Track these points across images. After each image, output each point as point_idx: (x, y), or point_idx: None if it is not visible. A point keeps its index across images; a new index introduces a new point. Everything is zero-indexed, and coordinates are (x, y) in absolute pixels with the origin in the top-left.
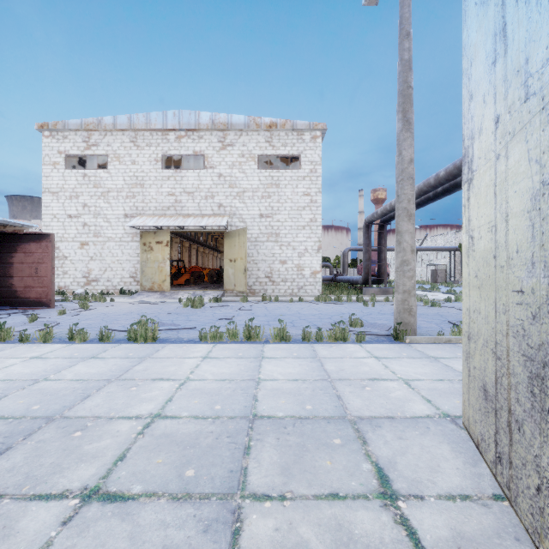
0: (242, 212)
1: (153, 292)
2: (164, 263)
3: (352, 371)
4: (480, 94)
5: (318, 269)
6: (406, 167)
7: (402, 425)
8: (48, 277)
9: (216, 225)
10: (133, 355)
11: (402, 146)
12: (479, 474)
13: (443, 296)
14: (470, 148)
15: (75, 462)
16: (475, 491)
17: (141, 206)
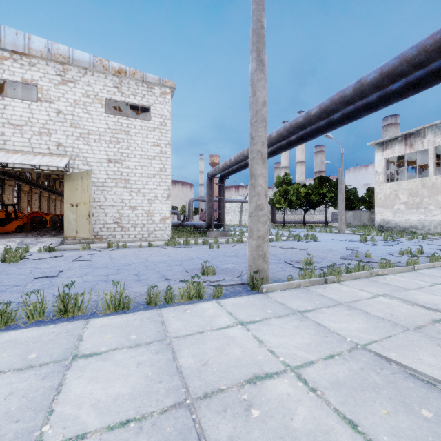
0: (86, 154)
1: None
2: None
3: (220, 362)
4: None
5: (168, 215)
6: (260, 109)
7: None
8: None
9: (52, 164)
10: None
11: (257, 86)
12: None
13: None
14: None
15: None
16: None
17: None
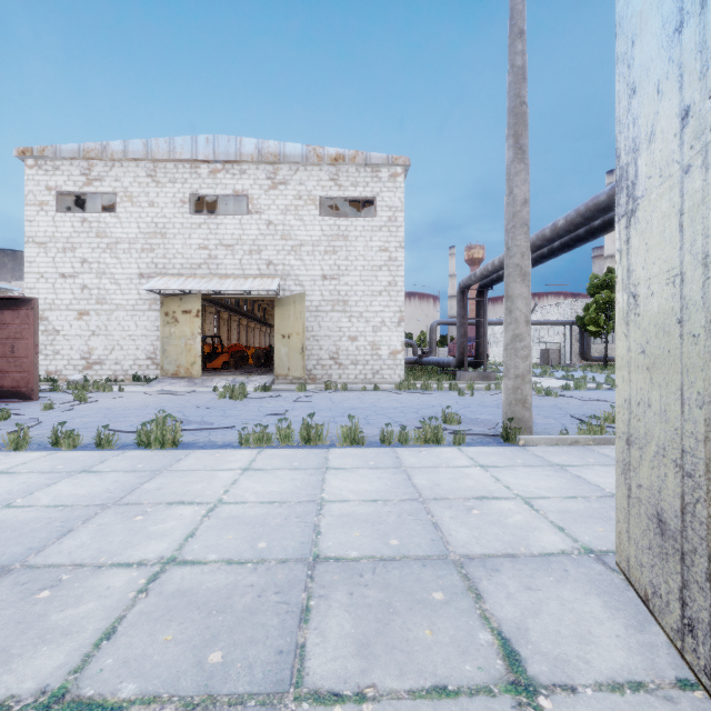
0: (298, 272)
1: (179, 378)
2: (193, 340)
3: (452, 486)
4: (651, 83)
5: (399, 348)
6: (518, 210)
7: (529, 566)
8: (29, 358)
9: (264, 289)
10: (143, 467)
11: (514, 182)
12: (651, 645)
13: (559, 382)
14: (631, 166)
15: (32, 644)
16: (650, 674)
17: (163, 263)
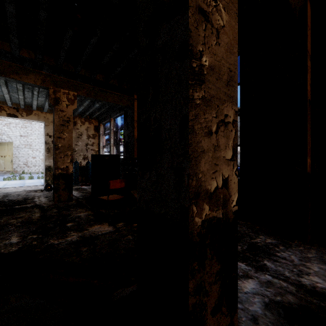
0: (9, 133)
1: None
2: None
3: None
4: None
5: None
6: None
7: None
8: None
9: None
10: None
11: None
12: None
13: None
14: None
15: None
16: None
17: None
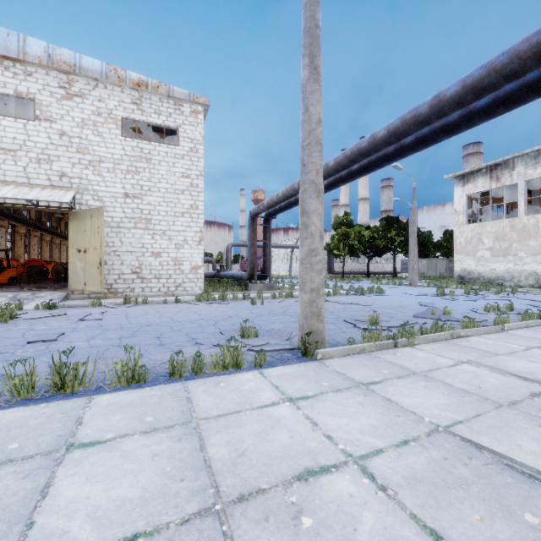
0: (98, 187)
1: None
2: None
3: (262, 451)
4: None
5: (200, 264)
6: (314, 128)
7: None
8: None
9: (53, 199)
10: None
11: (310, 100)
12: None
13: None
14: None
15: None
16: None
17: None
